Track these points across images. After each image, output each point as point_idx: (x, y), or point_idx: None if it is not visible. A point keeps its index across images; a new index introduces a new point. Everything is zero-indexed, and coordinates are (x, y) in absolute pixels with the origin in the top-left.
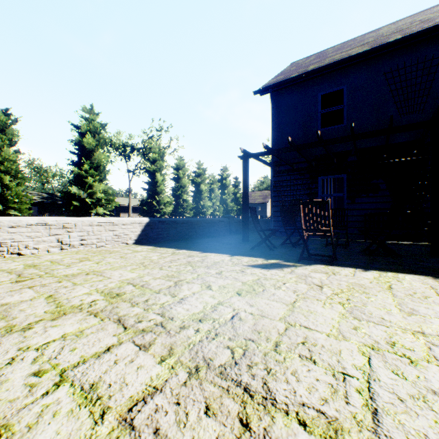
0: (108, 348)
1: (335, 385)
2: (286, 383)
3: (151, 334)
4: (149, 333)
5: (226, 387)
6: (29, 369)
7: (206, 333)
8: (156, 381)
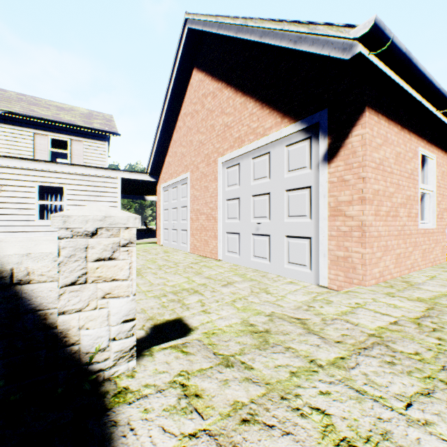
0: (385, 314)
1: (384, 387)
2: (378, 365)
3: (414, 325)
4: (415, 325)
5: (363, 342)
6: (358, 301)
7: (436, 347)
8: (361, 325)
